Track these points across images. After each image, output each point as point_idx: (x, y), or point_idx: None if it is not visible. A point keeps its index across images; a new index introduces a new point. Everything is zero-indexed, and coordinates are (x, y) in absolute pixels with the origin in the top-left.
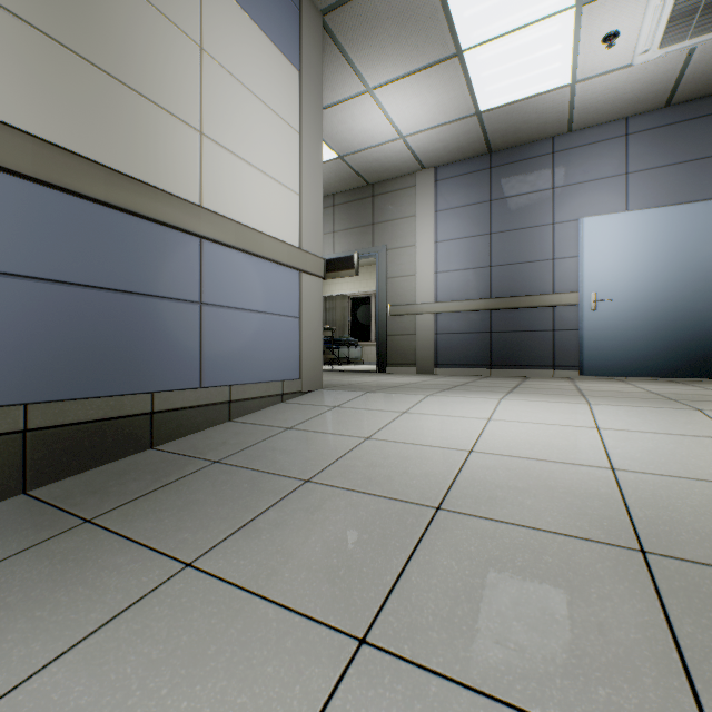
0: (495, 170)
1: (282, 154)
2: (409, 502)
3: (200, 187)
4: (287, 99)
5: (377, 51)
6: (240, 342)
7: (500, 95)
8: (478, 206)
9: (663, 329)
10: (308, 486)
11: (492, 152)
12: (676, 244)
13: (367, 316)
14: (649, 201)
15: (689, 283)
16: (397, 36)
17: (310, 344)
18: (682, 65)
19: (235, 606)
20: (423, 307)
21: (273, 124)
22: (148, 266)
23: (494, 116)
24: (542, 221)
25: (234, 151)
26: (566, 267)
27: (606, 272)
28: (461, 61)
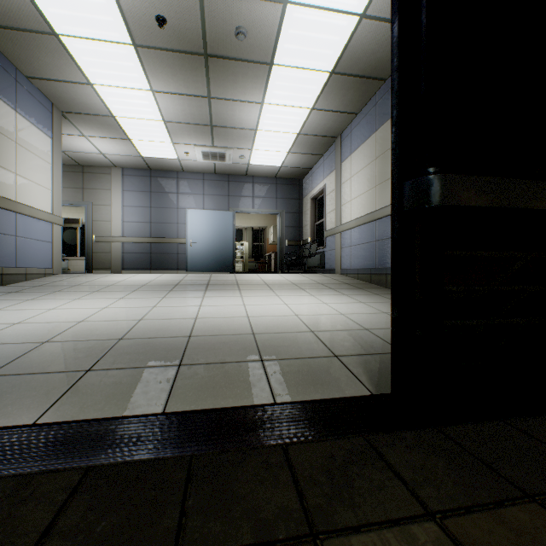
0: (153, 178)
1: (45, 175)
2: (104, 285)
3: (16, 194)
4: (47, 152)
5: (90, 128)
6: (30, 251)
7: (150, 154)
8: (145, 193)
9: (214, 255)
10: (77, 286)
11: (152, 169)
12: (218, 224)
13: (74, 238)
14: (211, 207)
15: (221, 239)
16: (101, 127)
17: (57, 254)
18: (214, 165)
19: (72, 292)
20: (116, 239)
21: (41, 163)
22: (1, 224)
23: (150, 159)
24: (174, 206)
25: (27, 178)
26: (183, 227)
27: (196, 231)
28: (131, 141)
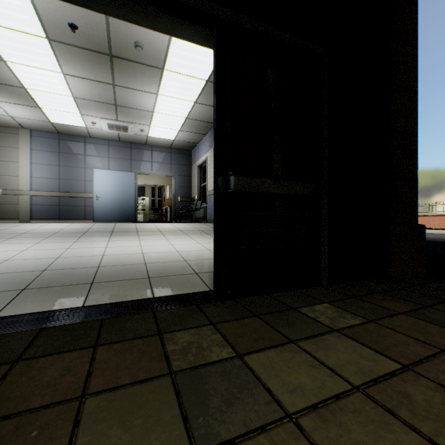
0: (62, 141)
1: None
2: (19, 233)
3: None
4: None
5: (0, 94)
6: None
7: (60, 121)
8: (54, 153)
9: (118, 208)
10: None
11: (60, 133)
12: (122, 183)
13: None
14: (115, 168)
15: (125, 194)
16: (11, 95)
17: None
18: (118, 134)
19: None
20: (24, 192)
21: None
22: None
23: (59, 125)
24: (81, 166)
25: None
26: (90, 184)
27: (102, 188)
28: (41, 109)
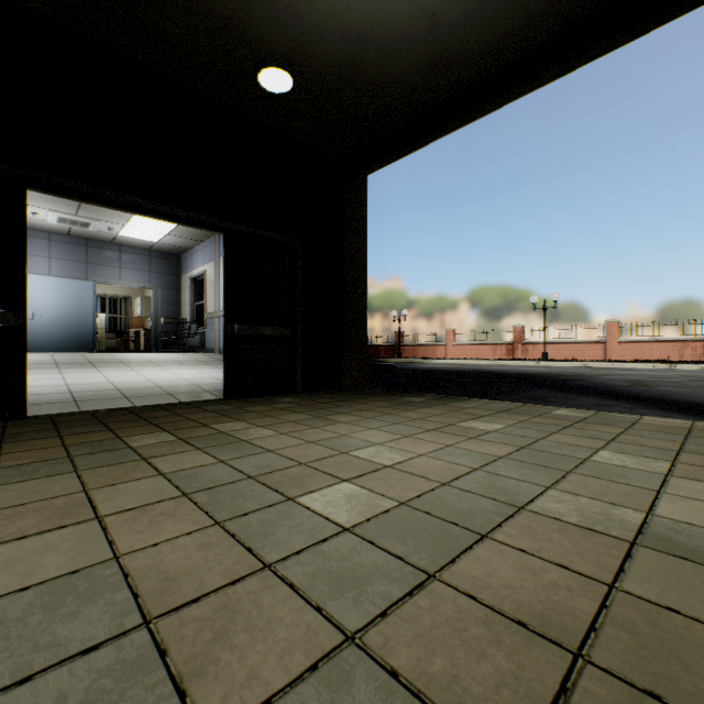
0: None
1: None
2: None
3: None
4: None
5: None
6: None
7: None
8: None
9: (67, 331)
10: None
11: None
12: (72, 295)
13: None
14: (61, 274)
15: (77, 312)
16: None
17: None
18: (70, 228)
19: None
20: None
21: None
22: None
23: None
24: None
25: None
26: None
27: (40, 302)
28: None
